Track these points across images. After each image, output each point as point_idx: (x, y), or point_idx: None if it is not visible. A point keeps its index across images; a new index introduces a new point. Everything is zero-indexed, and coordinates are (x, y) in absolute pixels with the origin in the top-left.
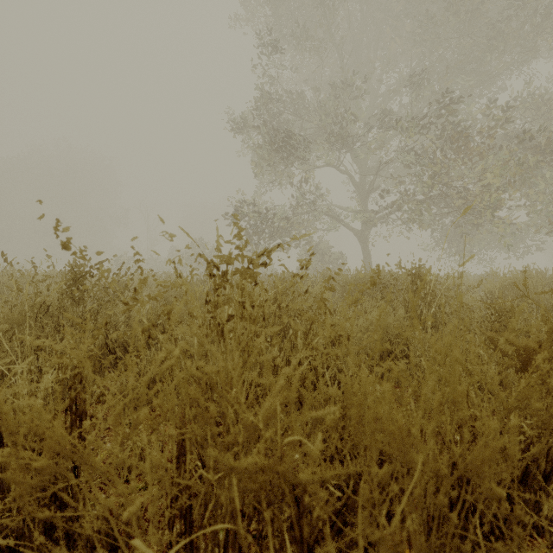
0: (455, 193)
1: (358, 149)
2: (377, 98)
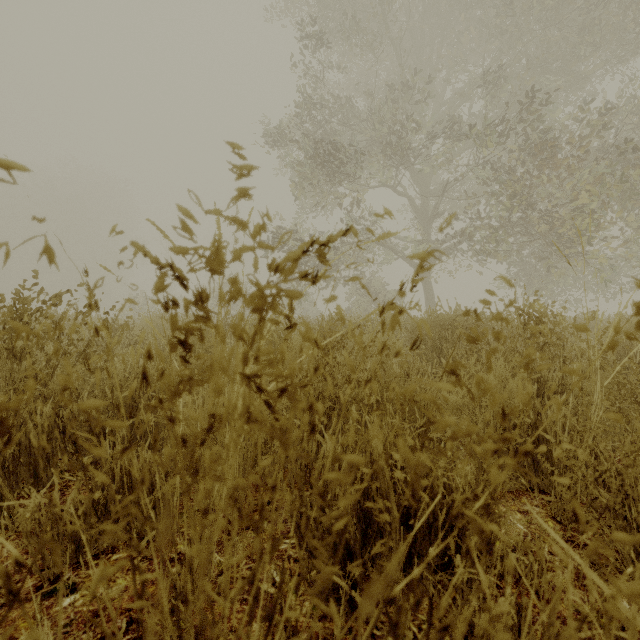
0: (541, 217)
1: (421, 164)
2: (441, 105)
